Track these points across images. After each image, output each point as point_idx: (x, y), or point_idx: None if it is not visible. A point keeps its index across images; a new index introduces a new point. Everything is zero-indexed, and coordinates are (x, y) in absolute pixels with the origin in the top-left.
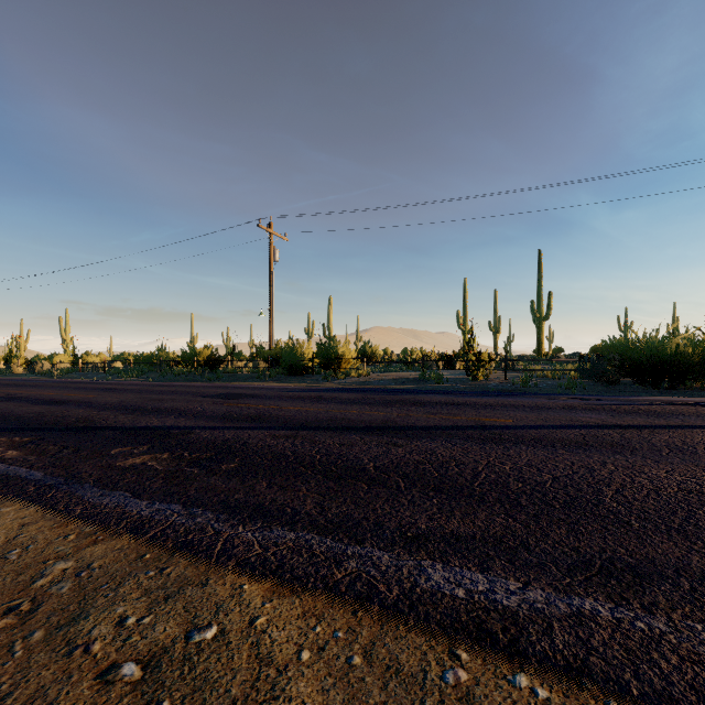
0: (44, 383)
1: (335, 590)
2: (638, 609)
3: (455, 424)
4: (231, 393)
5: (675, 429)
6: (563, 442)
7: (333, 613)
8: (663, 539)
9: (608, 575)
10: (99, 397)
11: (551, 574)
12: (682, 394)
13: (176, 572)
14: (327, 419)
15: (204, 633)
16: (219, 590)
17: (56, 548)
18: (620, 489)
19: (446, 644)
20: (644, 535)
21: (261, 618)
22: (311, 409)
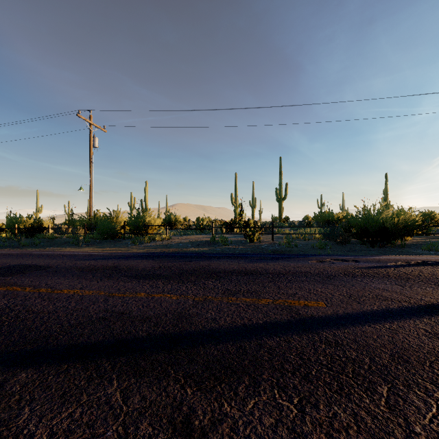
0: None
1: None
2: None
3: (267, 319)
4: (20, 265)
5: None
6: None
7: None
8: None
9: None
10: None
11: None
12: (398, 252)
13: None
14: (98, 317)
15: None
16: None
17: None
18: None
19: None
20: None
21: None
22: (89, 292)
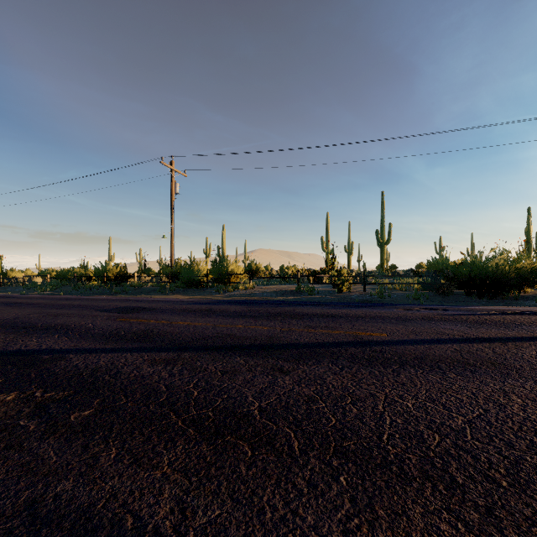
0: None
1: None
2: None
3: (336, 340)
4: (130, 307)
5: (533, 341)
6: (445, 361)
7: None
8: None
9: None
10: None
11: None
12: (504, 304)
13: None
14: (213, 335)
15: None
16: None
17: None
18: None
19: None
20: None
21: None
22: (199, 324)
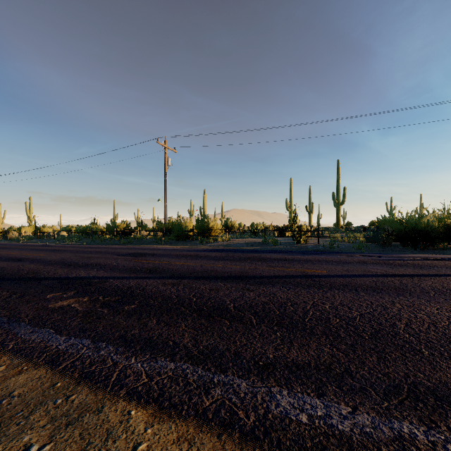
0: (12, 246)
1: (204, 418)
2: (446, 432)
3: (288, 274)
4: (138, 253)
5: (434, 276)
6: (362, 287)
7: (202, 436)
8: (449, 364)
9: (415, 398)
10: (47, 255)
11: (372, 398)
12: (432, 253)
13: (79, 399)
14: (201, 270)
15: None
16: (111, 417)
17: None
18: (408, 323)
19: None
20: (434, 362)
21: (143, 444)
22: (190, 263)
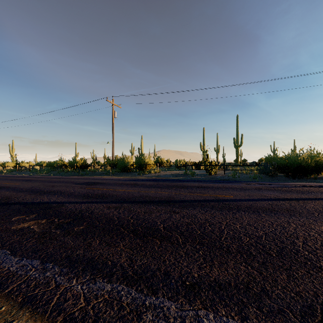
0: None
1: None
2: None
3: (204, 199)
4: (91, 182)
5: (314, 200)
6: (262, 209)
7: None
8: None
9: None
10: (21, 184)
11: (291, 321)
12: (307, 181)
13: None
14: (138, 196)
15: None
16: None
17: None
18: (305, 241)
19: None
20: None
21: None
22: (130, 190)
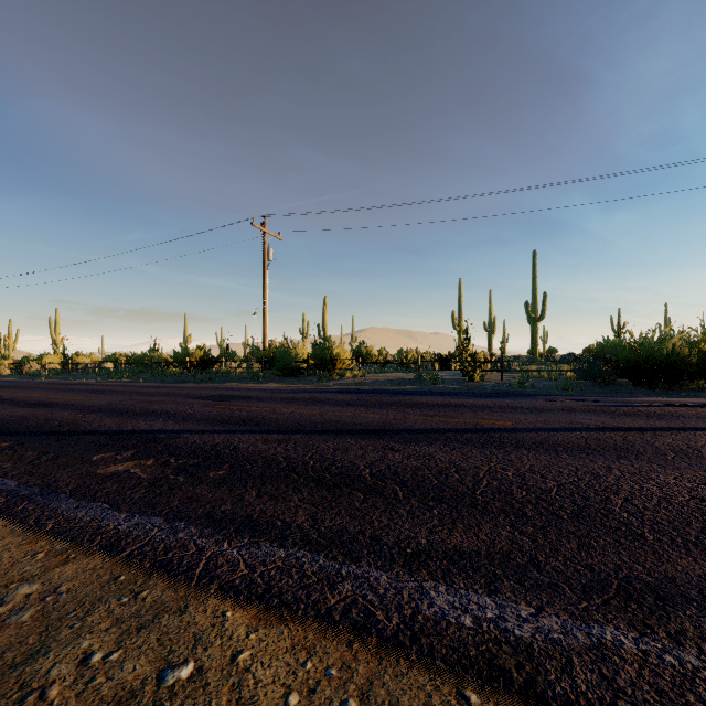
0: (31, 385)
1: (328, 619)
2: (664, 639)
3: (453, 427)
4: (224, 395)
5: (678, 431)
6: (565, 445)
7: (325, 644)
8: (681, 554)
9: (627, 597)
10: (87, 399)
11: (565, 597)
12: (679, 395)
13: (153, 596)
14: (321, 421)
15: (178, 673)
16: (199, 619)
17: (22, 568)
18: (629, 497)
19: (453, 684)
20: (661, 550)
21: (244, 653)
22: (305, 411)
